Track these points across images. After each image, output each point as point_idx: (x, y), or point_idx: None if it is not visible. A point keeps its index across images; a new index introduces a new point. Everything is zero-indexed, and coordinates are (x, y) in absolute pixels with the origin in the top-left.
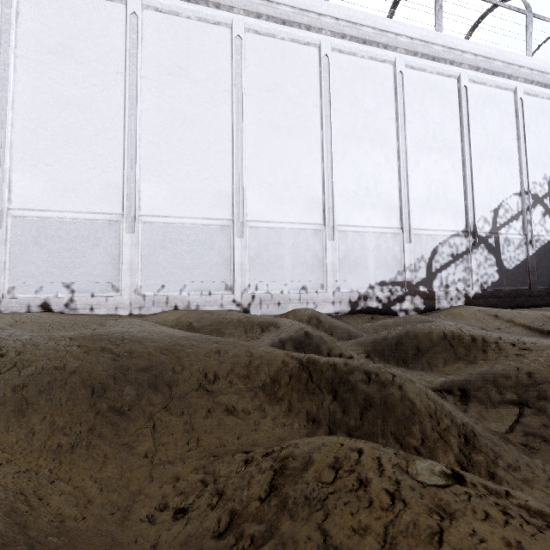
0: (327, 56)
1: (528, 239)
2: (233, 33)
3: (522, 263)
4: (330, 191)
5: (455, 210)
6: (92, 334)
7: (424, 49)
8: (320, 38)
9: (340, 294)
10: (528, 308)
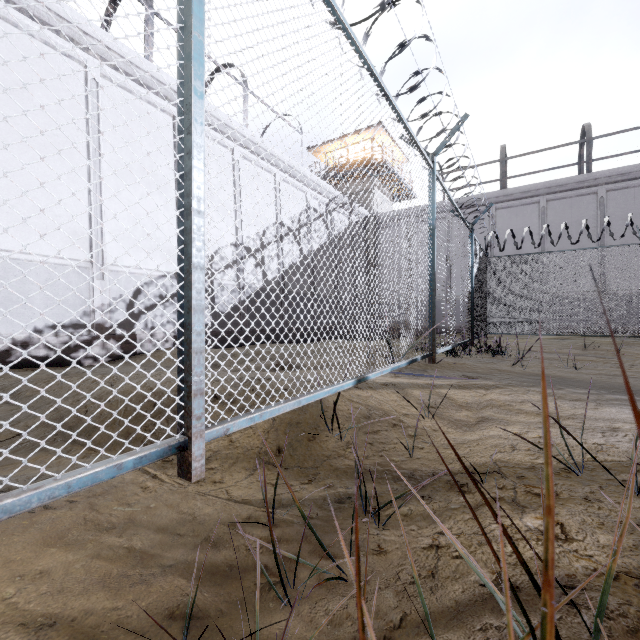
0: None
1: (240, 286)
2: None
3: (235, 307)
4: None
5: (166, 250)
6: None
7: (128, 68)
8: None
9: None
10: (238, 347)
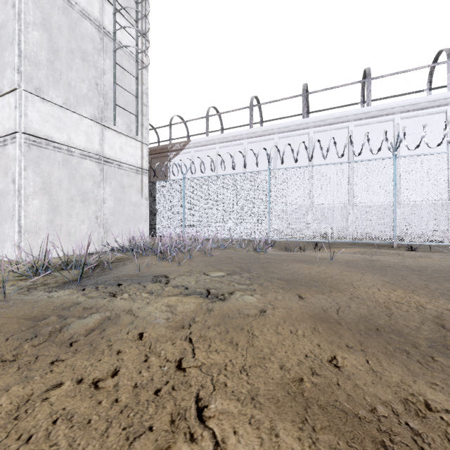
0: None
1: None
2: (394, 123)
3: None
4: None
5: None
6: None
7: None
8: (447, 108)
9: None
10: None
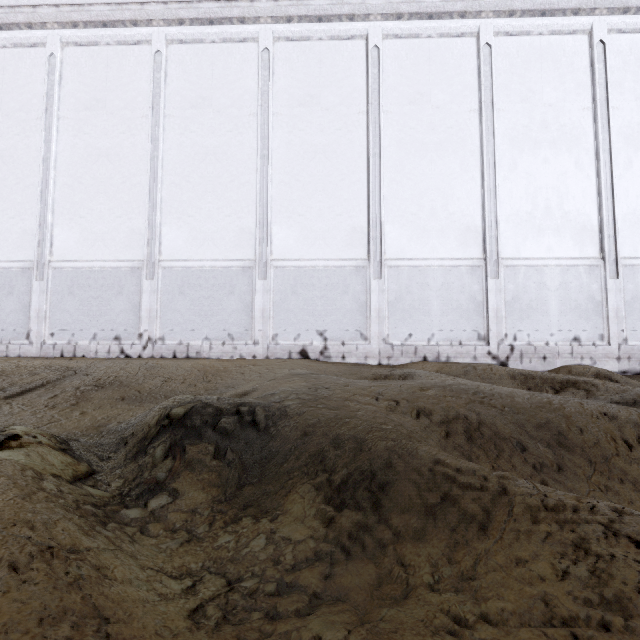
0: (602, 41)
1: None
2: (480, 41)
3: None
4: (609, 214)
5: None
6: (434, 385)
7: None
8: (592, 20)
9: (628, 347)
10: None
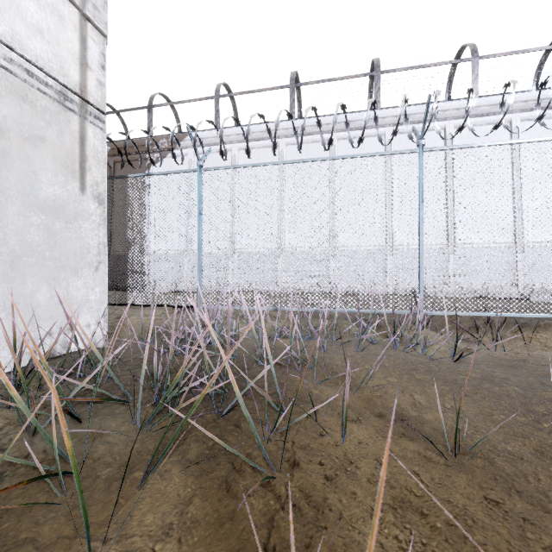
0: None
1: None
2: (512, 126)
3: None
4: None
5: None
6: None
7: None
8: None
9: None
10: None
